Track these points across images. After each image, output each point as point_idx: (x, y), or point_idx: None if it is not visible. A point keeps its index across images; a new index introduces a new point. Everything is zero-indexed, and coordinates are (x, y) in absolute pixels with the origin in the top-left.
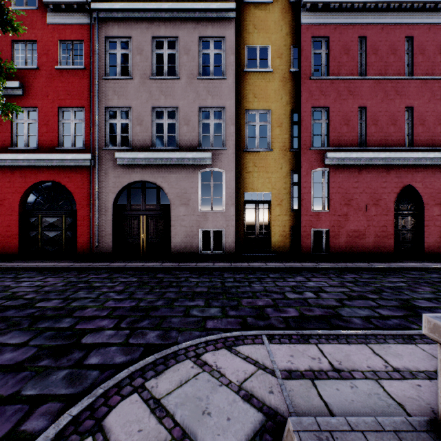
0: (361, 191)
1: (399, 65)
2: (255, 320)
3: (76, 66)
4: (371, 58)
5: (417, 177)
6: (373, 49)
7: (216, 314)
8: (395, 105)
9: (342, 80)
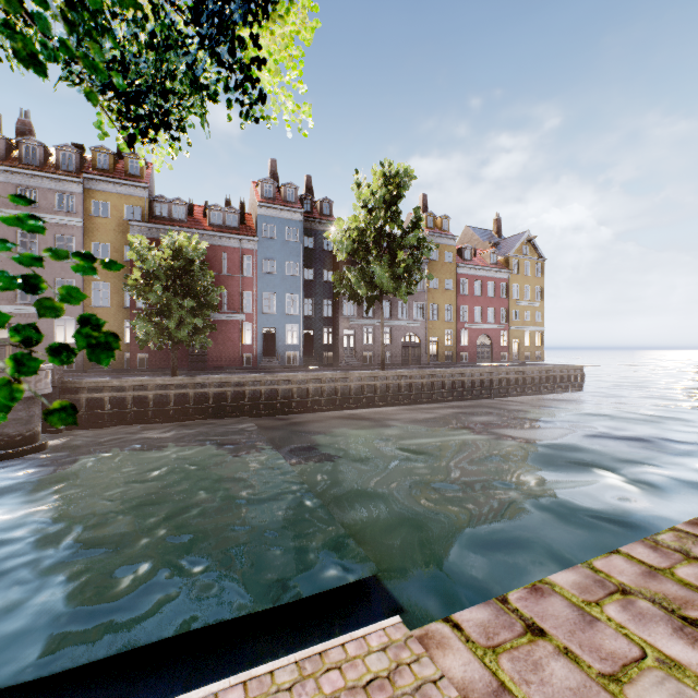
0: None
1: None
2: None
3: None
4: None
5: None
6: None
7: None
8: None
9: None
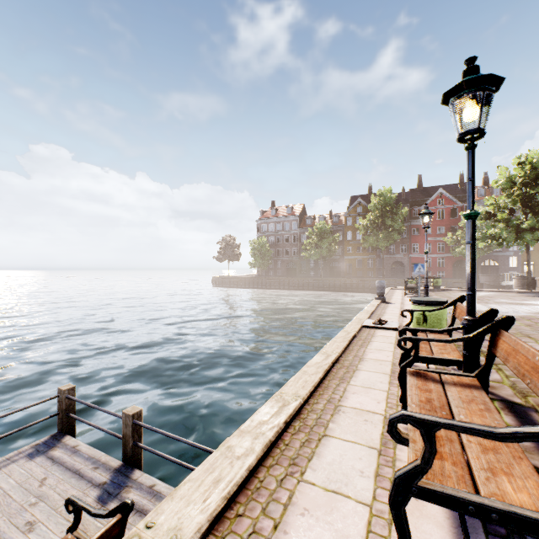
0: None
1: None
2: None
3: None
4: None
5: None
6: None
7: None
8: None
9: None
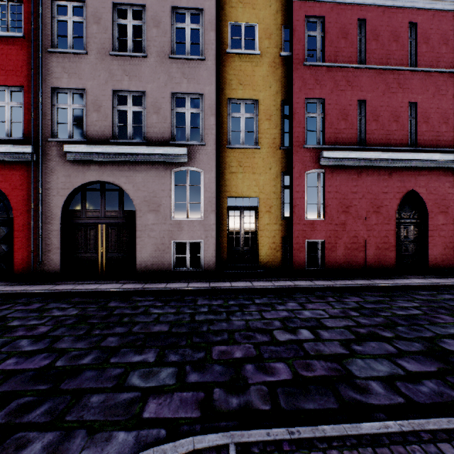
0: (360, 197)
1: (401, 54)
2: (225, 393)
3: (11, 33)
4: (372, 45)
5: (420, 181)
6: (373, 35)
7: (167, 382)
8: (398, 99)
9: (340, 69)
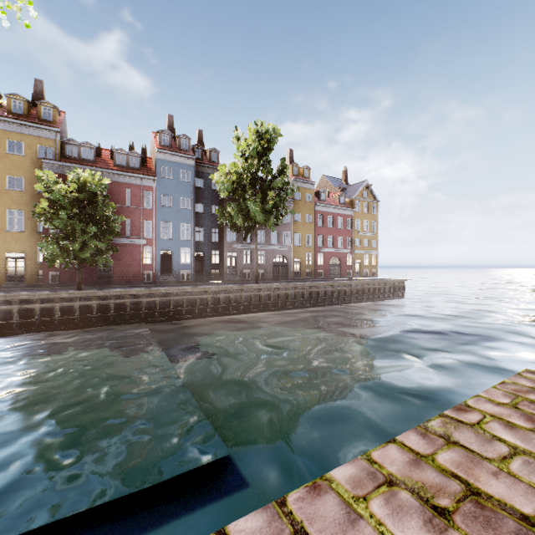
0: None
1: None
2: None
3: None
4: None
5: None
6: None
7: None
8: None
9: None
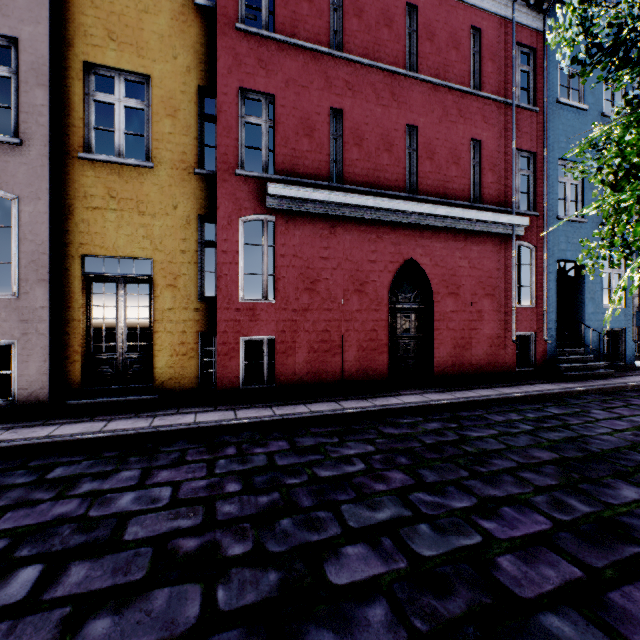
0: (335, 266)
1: (397, 49)
2: None
3: None
4: (352, 23)
5: (423, 247)
6: (355, 8)
7: None
8: (391, 117)
9: (301, 50)
